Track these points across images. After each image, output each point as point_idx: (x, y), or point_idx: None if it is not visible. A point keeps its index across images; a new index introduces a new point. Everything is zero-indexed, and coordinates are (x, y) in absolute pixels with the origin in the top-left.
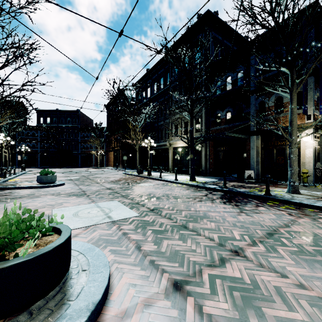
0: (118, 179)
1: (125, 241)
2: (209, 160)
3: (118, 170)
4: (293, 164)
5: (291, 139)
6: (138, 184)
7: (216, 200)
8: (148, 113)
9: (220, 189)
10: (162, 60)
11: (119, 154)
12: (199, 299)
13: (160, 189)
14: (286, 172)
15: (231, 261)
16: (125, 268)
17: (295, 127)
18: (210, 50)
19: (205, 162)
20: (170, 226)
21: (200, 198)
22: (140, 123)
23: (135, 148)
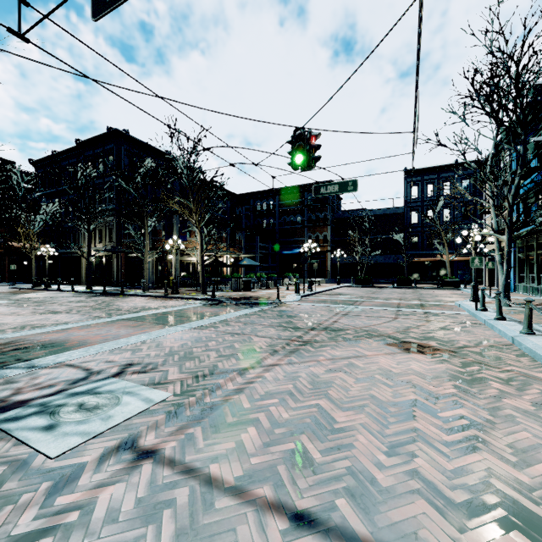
0: (0, 292)
1: (2, 305)
2: (121, 271)
3: (2, 285)
4: (144, 274)
5: (143, 258)
6: (25, 294)
7: (83, 297)
8: (44, 221)
9: (99, 292)
10: (73, 149)
11: (4, 261)
12: (25, 307)
13: (47, 295)
14: (167, 280)
15: (47, 304)
16: (0, 307)
17: (146, 251)
18: (122, 164)
19: (117, 272)
20: (31, 303)
21: (73, 296)
22: (38, 225)
23: (29, 256)
